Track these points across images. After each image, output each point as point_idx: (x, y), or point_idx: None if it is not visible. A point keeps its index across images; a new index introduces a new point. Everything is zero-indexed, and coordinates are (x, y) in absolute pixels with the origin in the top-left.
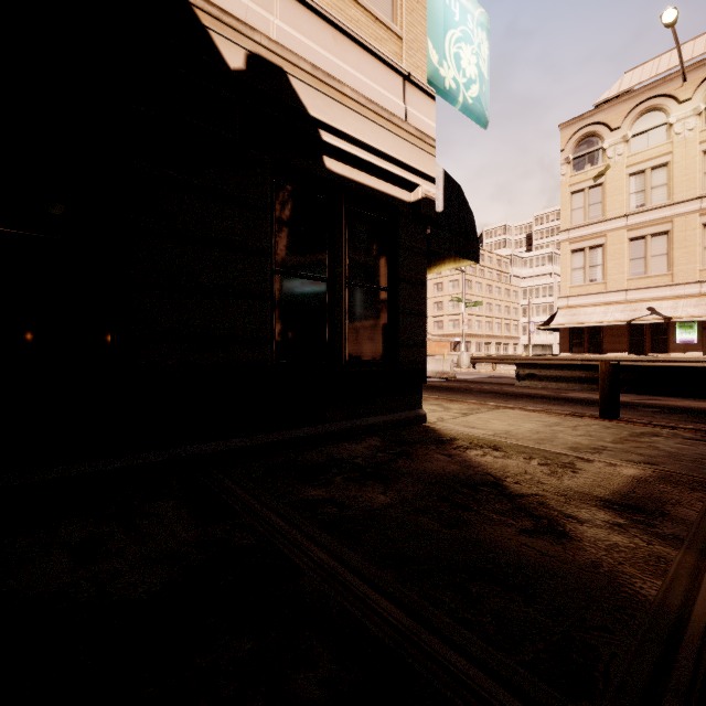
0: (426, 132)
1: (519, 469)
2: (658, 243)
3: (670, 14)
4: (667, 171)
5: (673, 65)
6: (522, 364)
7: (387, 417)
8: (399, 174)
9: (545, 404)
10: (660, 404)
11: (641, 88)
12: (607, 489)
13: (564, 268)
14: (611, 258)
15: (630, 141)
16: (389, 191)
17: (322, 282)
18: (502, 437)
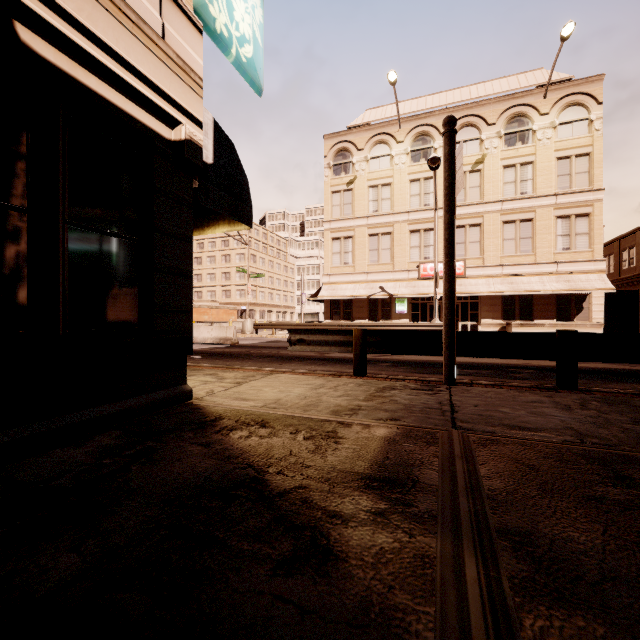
0: (191, 66)
1: (284, 450)
2: (385, 240)
3: (393, 75)
4: (391, 189)
5: (394, 115)
6: (293, 330)
7: (137, 400)
8: (154, 100)
9: (313, 365)
10: (390, 359)
11: (376, 124)
12: (366, 459)
13: (327, 252)
14: (358, 248)
15: (369, 162)
16: (140, 116)
17: (15, 213)
18: (272, 408)
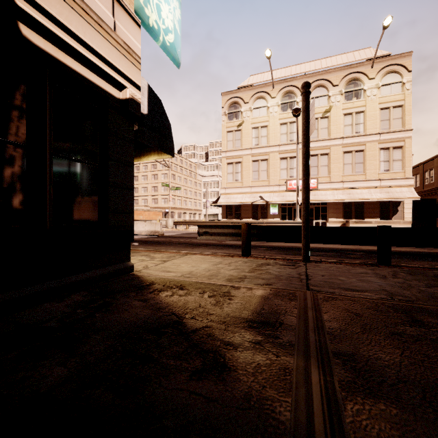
0: (133, 49)
1: (195, 304)
2: (263, 164)
3: (268, 52)
4: (267, 130)
5: (269, 79)
6: (201, 225)
7: (97, 272)
8: (108, 72)
9: (214, 249)
10: (266, 245)
11: (257, 85)
12: (249, 310)
13: (223, 172)
14: (245, 169)
15: (252, 111)
16: (99, 83)
17: (18, 148)
18: (187, 277)
